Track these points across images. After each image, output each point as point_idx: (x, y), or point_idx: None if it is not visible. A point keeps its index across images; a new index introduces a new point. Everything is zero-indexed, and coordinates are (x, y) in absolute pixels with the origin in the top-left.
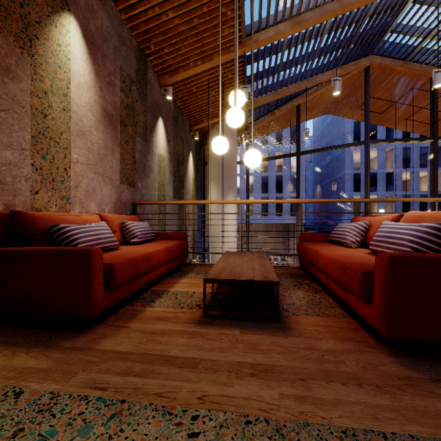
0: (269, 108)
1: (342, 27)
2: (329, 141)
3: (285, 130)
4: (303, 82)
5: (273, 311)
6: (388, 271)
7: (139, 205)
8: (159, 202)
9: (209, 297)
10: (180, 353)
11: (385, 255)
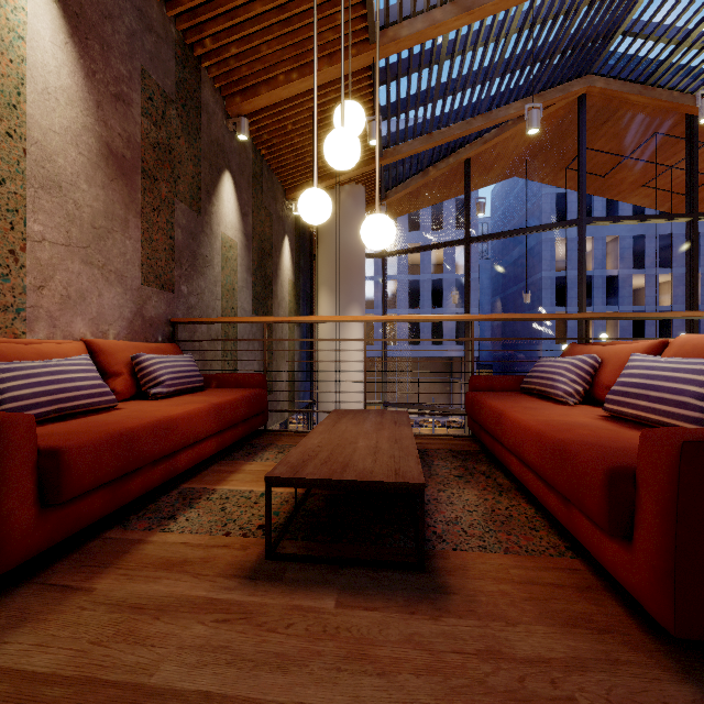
0: (419, 164)
1: (542, 22)
2: (516, 225)
3: (447, 207)
4: (476, 119)
5: (413, 541)
6: (680, 475)
7: (183, 325)
8: (217, 320)
9: (289, 505)
10: (179, 678)
11: (668, 435)
